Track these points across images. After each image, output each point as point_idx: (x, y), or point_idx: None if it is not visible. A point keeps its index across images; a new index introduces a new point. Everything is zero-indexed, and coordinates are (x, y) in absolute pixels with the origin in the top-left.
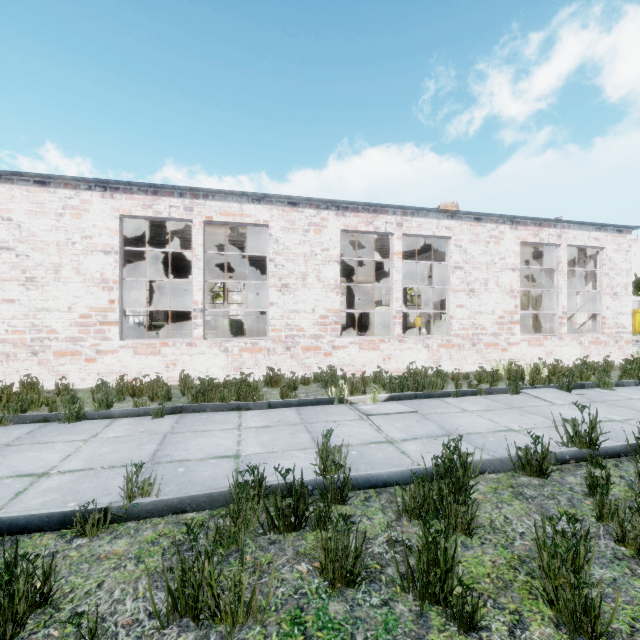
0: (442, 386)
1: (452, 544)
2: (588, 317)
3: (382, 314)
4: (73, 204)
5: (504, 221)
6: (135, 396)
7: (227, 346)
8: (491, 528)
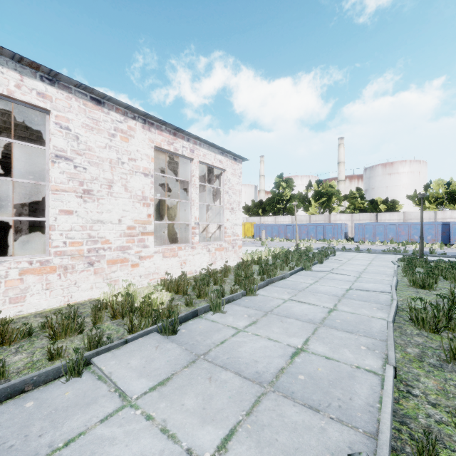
0: None
1: None
2: (217, 227)
3: None
4: None
5: (135, 116)
6: None
7: None
8: None
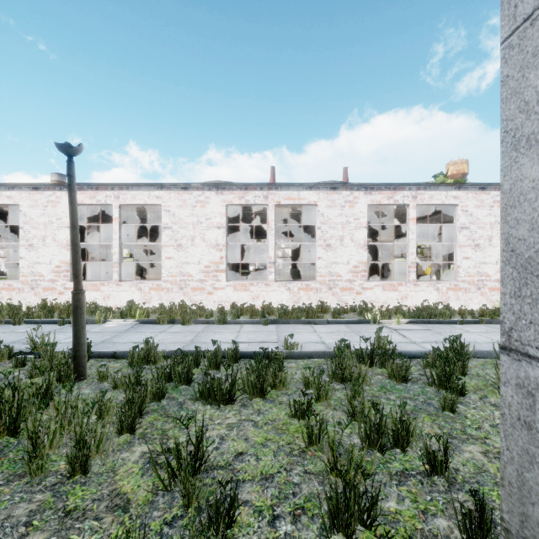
0: (450, 316)
1: (454, 378)
2: None
3: (399, 264)
4: (201, 199)
5: None
6: (242, 315)
7: (290, 286)
8: (477, 375)
